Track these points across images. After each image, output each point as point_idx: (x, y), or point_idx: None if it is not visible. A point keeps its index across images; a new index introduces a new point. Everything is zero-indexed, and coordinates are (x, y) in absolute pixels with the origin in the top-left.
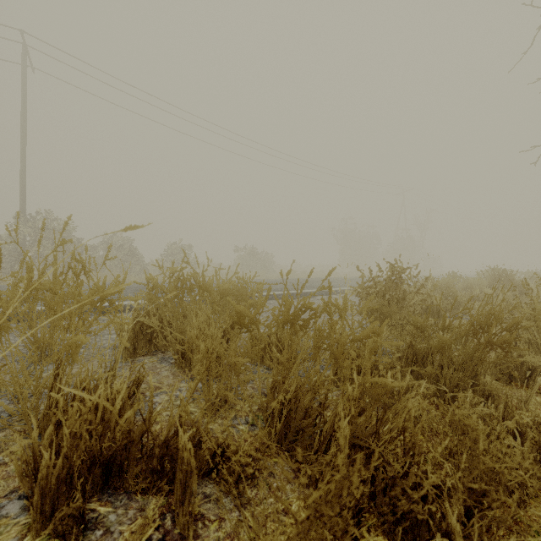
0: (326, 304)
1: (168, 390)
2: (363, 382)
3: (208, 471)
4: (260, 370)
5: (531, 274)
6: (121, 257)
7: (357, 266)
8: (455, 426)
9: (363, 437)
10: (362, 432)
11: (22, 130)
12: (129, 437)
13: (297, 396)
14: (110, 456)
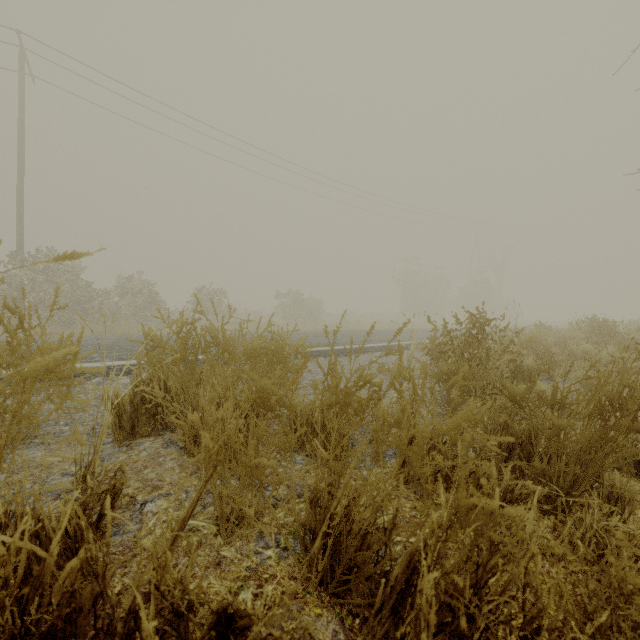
0: (395, 379)
1: (170, 492)
2: (453, 503)
3: (211, 639)
4: (300, 459)
5: (634, 325)
6: (139, 304)
7: (428, 317)
8: (575, 547)
9: (454, 593)
10: (452, 583)
11: (19, 151)
12: (76, 600)
13: (351, 514)
14: (44, 630)
